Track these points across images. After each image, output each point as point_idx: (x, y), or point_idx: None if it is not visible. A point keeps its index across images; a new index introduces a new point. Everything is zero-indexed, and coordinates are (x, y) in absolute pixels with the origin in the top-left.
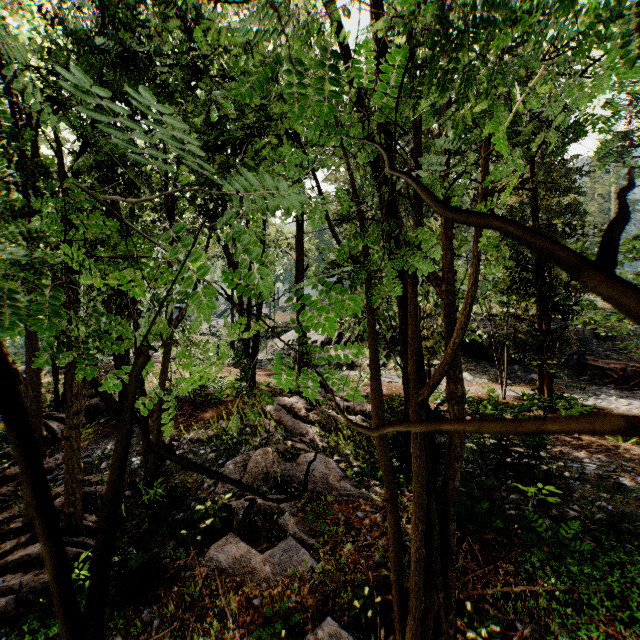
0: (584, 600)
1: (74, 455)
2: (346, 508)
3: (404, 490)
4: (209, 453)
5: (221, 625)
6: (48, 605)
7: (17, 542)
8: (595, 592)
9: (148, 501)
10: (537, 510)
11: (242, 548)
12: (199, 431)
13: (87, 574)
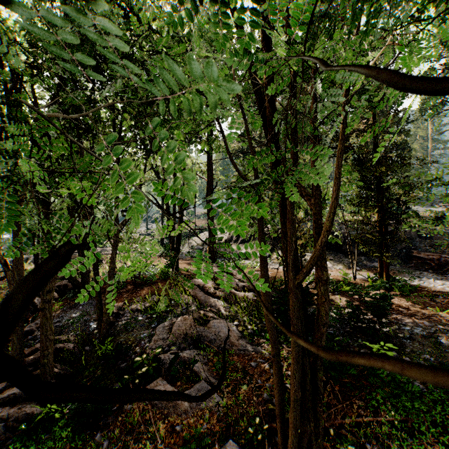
0: (415, 427)
1: (47, 321)
2: (243, 359)
3: (284, 346)
4: (145, 319)
5: (152, 445)
6: (28, 430)
7: (6, 384)
8: (423, 421)
9: (101, 354)
10: None
11: (168, 389)
12: (138, 303)
13: (56, 408)
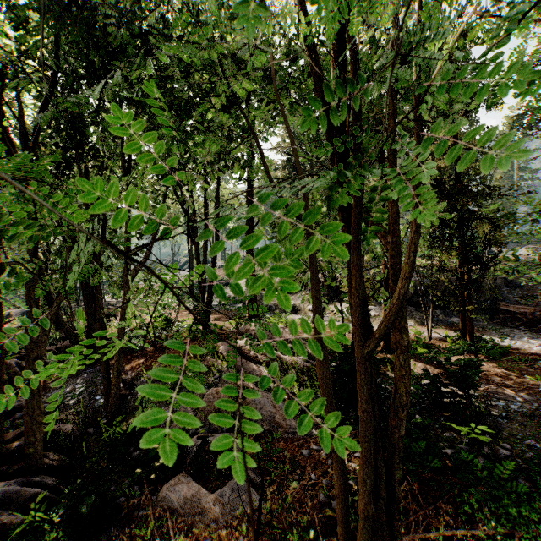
0: None
1: (34, 398)
2: (291, 446)
3: None
4: None
5: None
6: None
7: None
8: (534, 534)
9: (108, 438)
10: (470, 448)
11: (193, 488)
12: None
13: (43, 515)
